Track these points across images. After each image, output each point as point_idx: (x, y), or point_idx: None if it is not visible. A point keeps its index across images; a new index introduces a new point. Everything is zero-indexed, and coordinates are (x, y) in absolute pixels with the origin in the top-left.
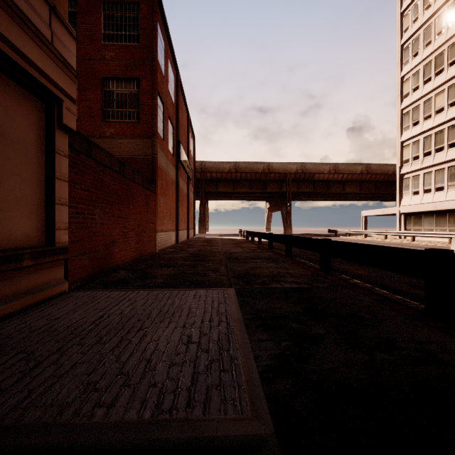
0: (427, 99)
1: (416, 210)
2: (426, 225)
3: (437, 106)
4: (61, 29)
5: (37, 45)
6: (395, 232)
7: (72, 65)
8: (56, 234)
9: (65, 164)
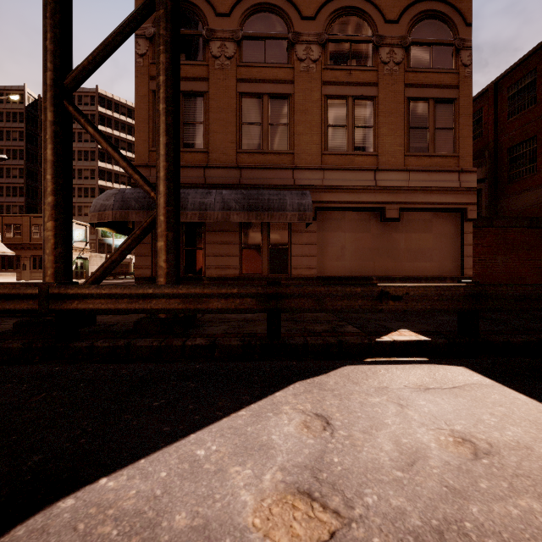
0: None
1: None
2: None
3: None
4: (465, 175)
5: (452, 194)
6: None
7: (473, 186)
8: (464, 271)
9: (470, 237)
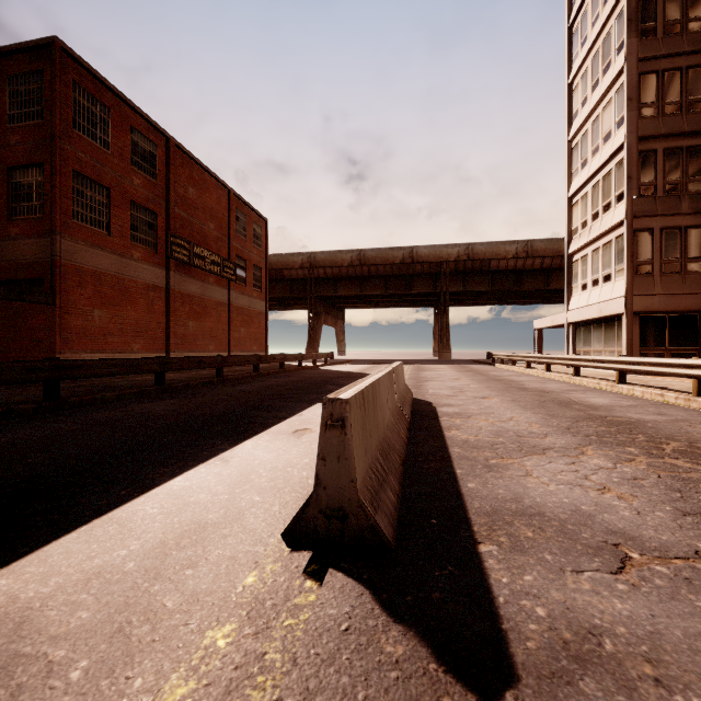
0: (595, 119)
1: (582, 317)
2: (595, 344)
3: (605, 129)
4: None
5: None
6: (532, 355)
7: None
8: None
9: None
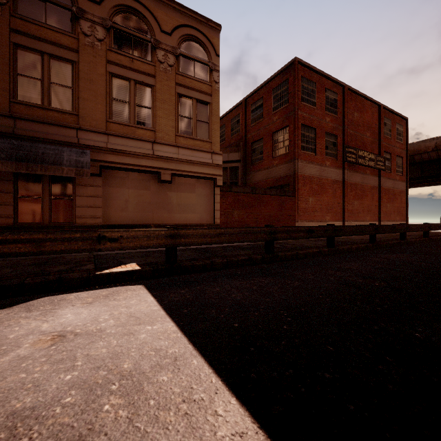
0: None
1: None
2: None
3: None
4: (216, 156)
5: (207, 167)
6: None
7: (221, 164)
8: (215, 220)
9: (219, 197)
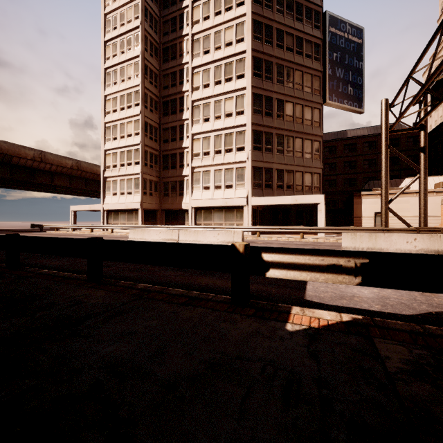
0: (122, 123)
1: (115, 207)
2: (122, 220)
3: (128, 131)
4: None
5: None
6: (99, 225)
7: None
8: None
9: None
